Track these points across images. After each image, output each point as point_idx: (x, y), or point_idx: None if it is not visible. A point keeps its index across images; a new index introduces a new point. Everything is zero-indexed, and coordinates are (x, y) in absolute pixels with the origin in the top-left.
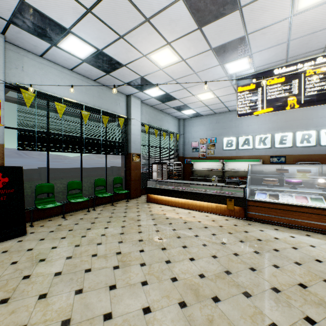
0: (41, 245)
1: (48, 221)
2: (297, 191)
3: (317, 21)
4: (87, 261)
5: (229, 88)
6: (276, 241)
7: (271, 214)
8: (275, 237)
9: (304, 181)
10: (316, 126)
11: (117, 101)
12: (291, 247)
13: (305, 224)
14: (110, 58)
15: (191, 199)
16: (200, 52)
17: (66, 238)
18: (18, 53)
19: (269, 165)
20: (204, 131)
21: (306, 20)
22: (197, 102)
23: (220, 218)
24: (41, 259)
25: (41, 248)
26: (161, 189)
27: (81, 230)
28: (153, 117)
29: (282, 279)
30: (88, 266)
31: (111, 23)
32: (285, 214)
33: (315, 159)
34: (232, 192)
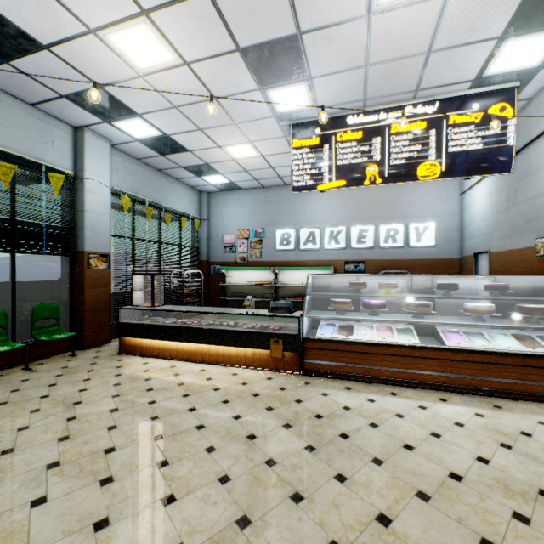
0: None
1: None
2: (379, 319)
3: (405, 36)
4: None
5: (281, 142)
6: (346, 415)
7: (342, 361)
8: (345, 405)
9: (390, 300)
10: (403, 217)
11: (48, 134)
12: (369, 424)
13: (390, 374)
14: None
15: (207, 344)
16: (219, 53)
17: None
18: None
19: (339, 277)
20: (245, 217)
21: (391, 30)
22: (229, 161)
23: (259, 377)
24: None
25: None
26: (150, 326)
27: None
28: (143, 182)
29: (350, 513)
30: None
31: None
32: (362, 359)
33: (403, 266)
34: (280, 326)
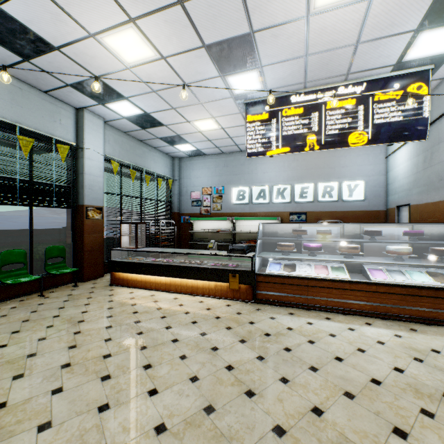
0: None
1: None
2: (317, 259)
3: (338, 31)
4: None
5: (237, 117)
6: (289, 334)
7: (286, 292)
8: (288, 326)
9: (326, 244)
10: (338, 176)
11: (56, 115)
12: (307, 341)
13: (325, 303)
14: (22, 26)
15: (179, 278)
16: (189, 49)
17: None
18: None
19: (285, 225)
20: (208, 177)
21: (325, 27)
22: (196, 133)
23: (220, 304)
24: None
25: None
26: (134, 264)
27: None
28: (129, 150)
29: (291, 405)
30: None
31: None
32: (302, 291)
33: (337, 217)
34: (237, 264)
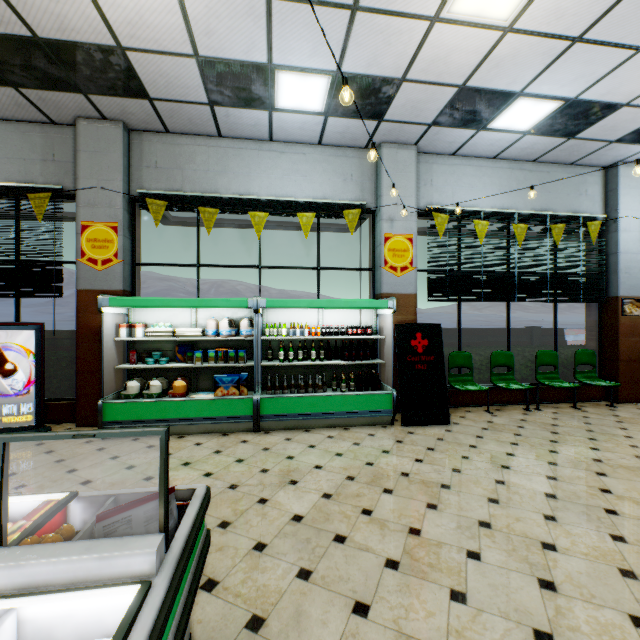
0: (485, 445)
1: (464, 411)
2: None
3: None
4: (595, 495)
5: None
6: None
7: None
8: None
9: None
10: None
11: (581, 186)
12: None
13: None
14: (590, 105)
15: None
16: None
17: (520, 446)
18: (426, 162)
19: None
20: None
21: None
22: None
23: None
24: (501, 465)
25: (488, 449)
26: None
27: (538, 439)
28: None
29: None
30: (605, 505)
31: (622, 36)
32: None
33: None
34: None
